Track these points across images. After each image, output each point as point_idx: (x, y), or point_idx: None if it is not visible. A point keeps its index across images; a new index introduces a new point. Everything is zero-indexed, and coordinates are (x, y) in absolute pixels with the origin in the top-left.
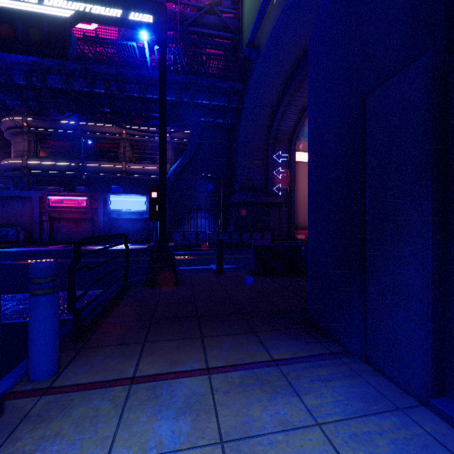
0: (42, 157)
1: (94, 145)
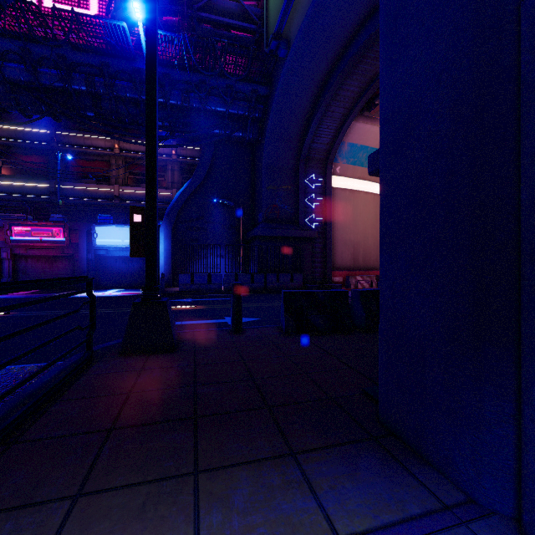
0: (5, 176)
1: (77, 162)
